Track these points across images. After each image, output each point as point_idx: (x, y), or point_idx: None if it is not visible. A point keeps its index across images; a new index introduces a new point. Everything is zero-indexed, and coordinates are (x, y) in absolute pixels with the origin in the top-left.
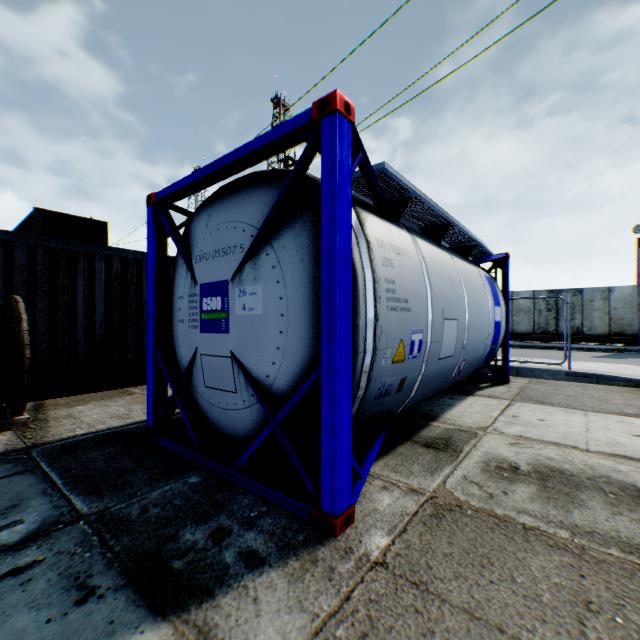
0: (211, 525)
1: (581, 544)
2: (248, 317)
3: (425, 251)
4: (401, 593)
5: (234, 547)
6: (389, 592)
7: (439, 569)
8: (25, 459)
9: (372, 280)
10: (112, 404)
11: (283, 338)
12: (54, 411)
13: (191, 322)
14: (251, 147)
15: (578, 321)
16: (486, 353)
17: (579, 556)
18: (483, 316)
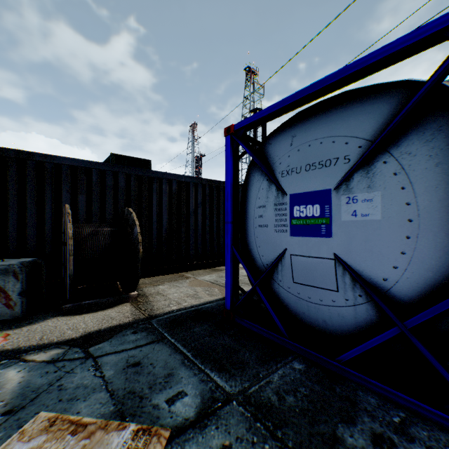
0: (362, 428)
1: None
2: (360, 222)
3: None
4: None
5: None
6: None
7: None
8: (150, 328)
9: None
10: (180, 285)
11: (410, 243)
12: (145, 288)
13: (278, 227)
14: (365, 62)
15: None
16: None
17: None
18: None
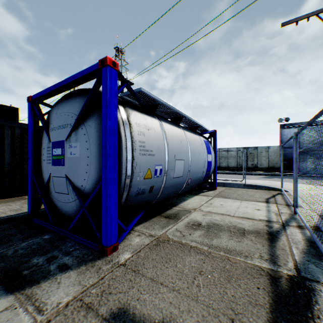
0: (48, 255)
1: (210, 251)
2: (73, 158)
3: (167, 128)
4: (126, 275)
5: (57, 263)
6: (121, 275)
7: (147, 265)
8: None
9: (131, 141)
10: (13, 204)
11: (88, 167)
12: None
13: (48, 160)
14: (74, 77)
15: (256, 161)
16: (204, 176)
17: (207, 256)
18: (200, 158)
